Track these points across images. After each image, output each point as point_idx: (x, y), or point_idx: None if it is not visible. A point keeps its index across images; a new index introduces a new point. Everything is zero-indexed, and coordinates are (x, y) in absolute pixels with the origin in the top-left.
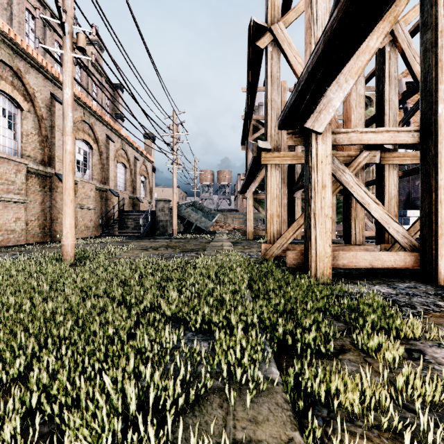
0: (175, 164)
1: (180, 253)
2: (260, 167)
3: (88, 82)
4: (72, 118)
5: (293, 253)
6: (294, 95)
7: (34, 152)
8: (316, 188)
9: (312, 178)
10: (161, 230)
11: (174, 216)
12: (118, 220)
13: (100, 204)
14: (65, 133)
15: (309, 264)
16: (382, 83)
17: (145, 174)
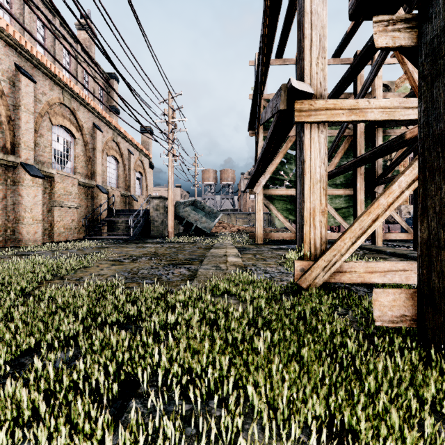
0: (171, 155)
1: (164, 268)
2: (282, 141)
3: (77, 68)
4: None
5: (387, 294)
6: None
7: None
8: None
9: None
10: (156, 232)
11: (169, 215)
12: (107, 220)
13: (85, 202)
14: None
15: None
16: None
17: (141, 170)
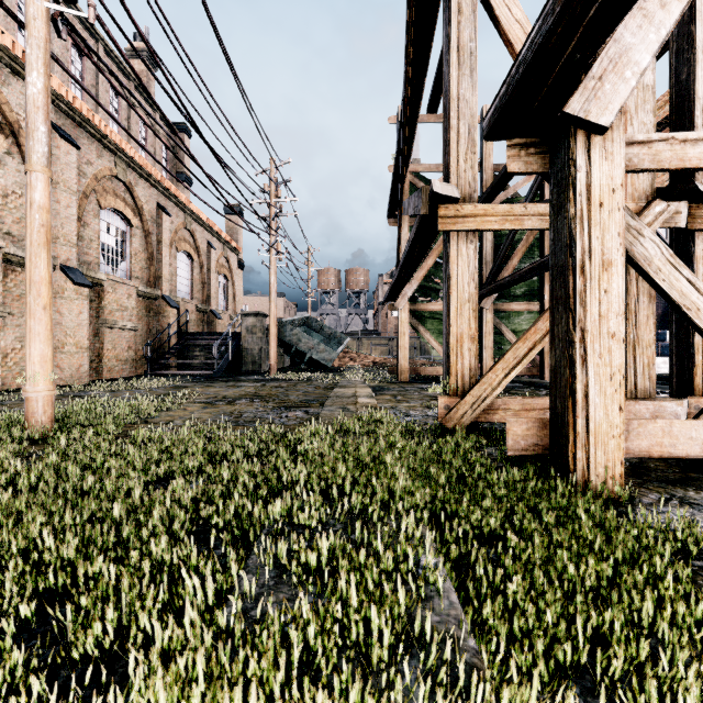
0: (274, 251)
1: (274, 411)
2: (429, 245)
3: (130, 117)
4: (46, 136)
5: (521, 423)
6: (553, 10)
7: (19, 228)
8: (588, 268)
9: (577, 244)
10: (251, 366)
11: (272, 341)
12: (178, 348)
13: (145, 321)
14: (30, 166)
15: (567, 453)
16: (688, 63)
17: (226, 272)
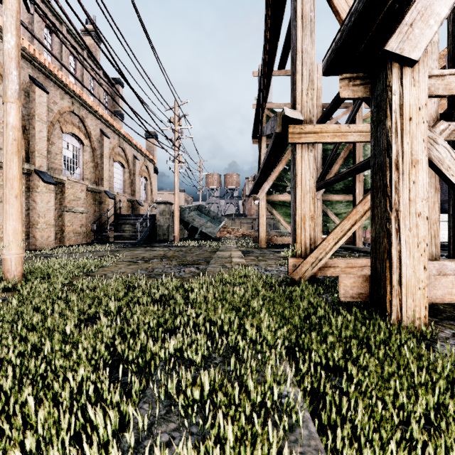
0: (177, 161)
1: (175, 267)
2: (281, 154)
3: (83, 74)
4: (17, 78)
5: (350, 278)
6: None
7: None
8: (401, 165)
9: (393, 148)
10: (162, 236)
11: (176, 220)
12: (114, 225)
13: (93, 207)
14: (6, 99)
15: (385, 300)
16: None
17: (146, 175)
